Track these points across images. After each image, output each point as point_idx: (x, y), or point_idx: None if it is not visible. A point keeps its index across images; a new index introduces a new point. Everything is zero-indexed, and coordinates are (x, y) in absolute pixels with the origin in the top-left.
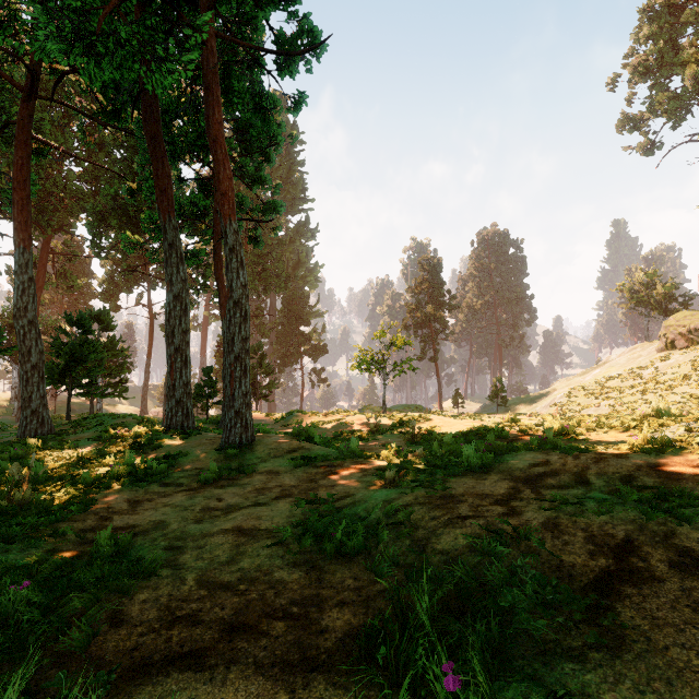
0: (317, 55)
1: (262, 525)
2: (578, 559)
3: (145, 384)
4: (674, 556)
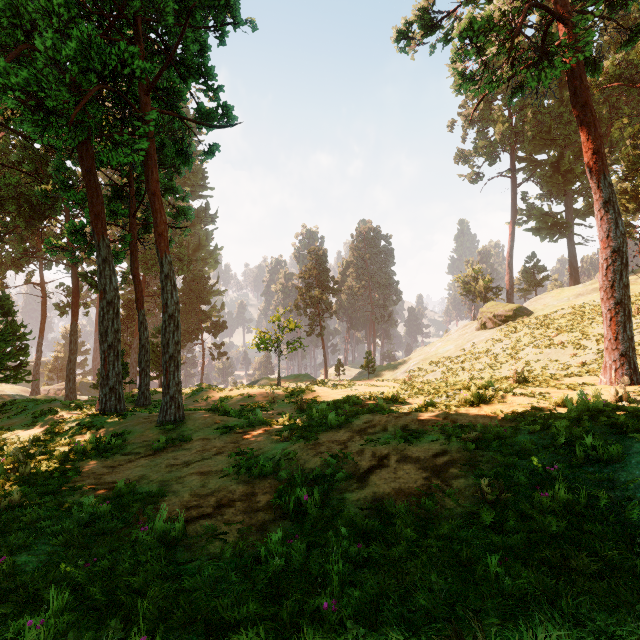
0: (229, 123)
1: (213, 469)
2: (364, 463)
3: (37, 364)
4: (400, 457)
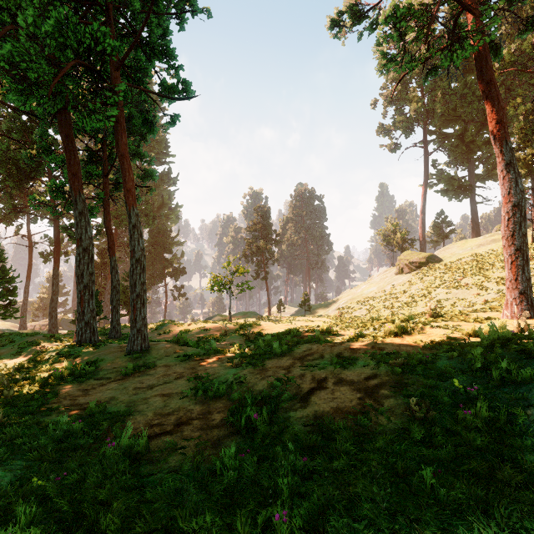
0: (188, 96)
1: (174, 391)
2: (306, 385)
3: (24, 303)
4: (336, 380)
